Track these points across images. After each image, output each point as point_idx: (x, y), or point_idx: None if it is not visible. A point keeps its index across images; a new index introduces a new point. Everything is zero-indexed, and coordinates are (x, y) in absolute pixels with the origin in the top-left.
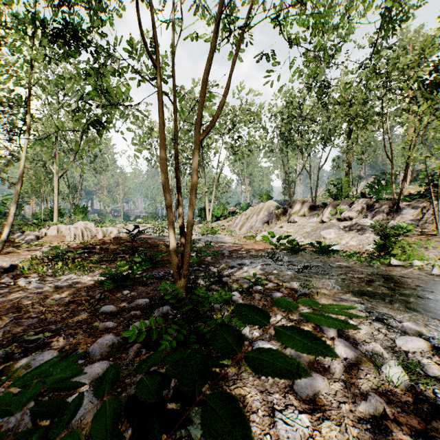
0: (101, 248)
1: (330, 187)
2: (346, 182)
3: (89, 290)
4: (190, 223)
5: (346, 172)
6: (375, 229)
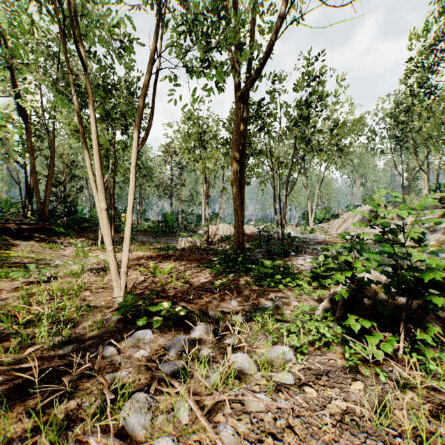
0: None
1: None
2: None
3: None
4: (284, 224)
5: None
6: None
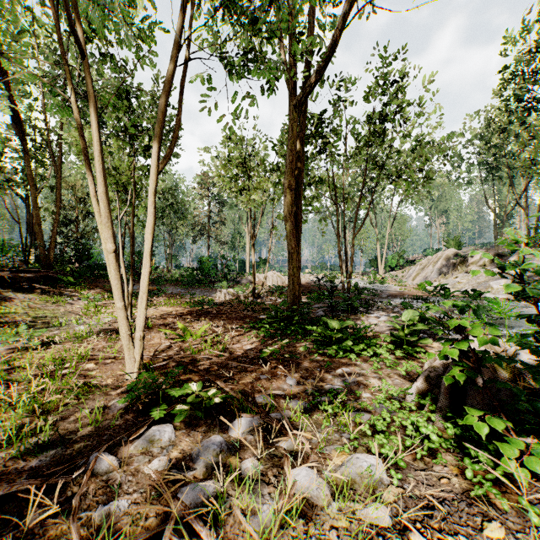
0: None
1: None
2: None
3: None
4: (350, 272)
5: None
6: None
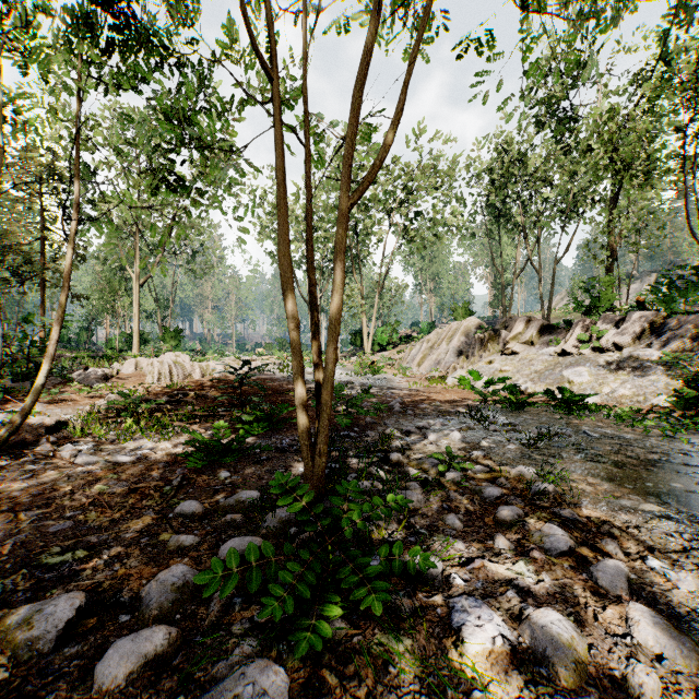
0: (196, 395)
1: (575, 293)
2: (608, 284)
3: (166, 469)
4: (331, 357)
5: (607, 267)
6: (668, 368)
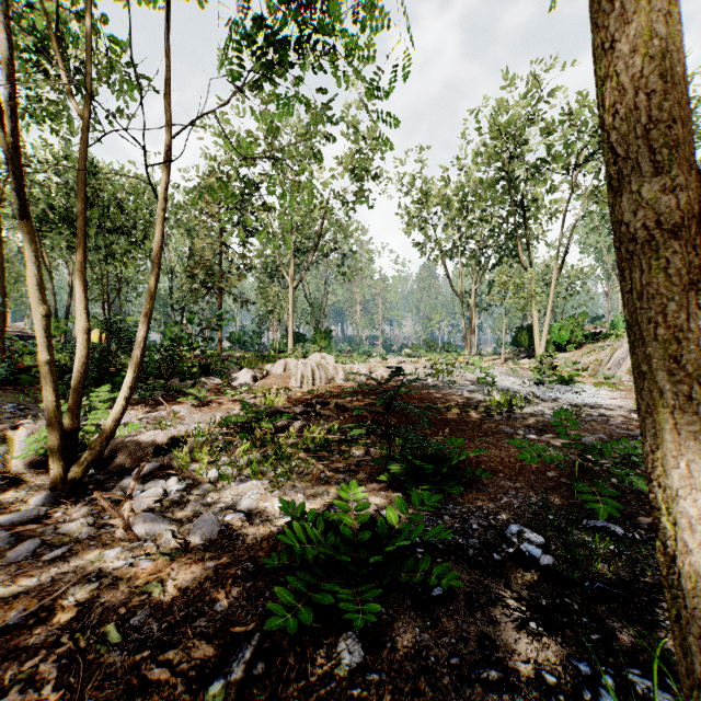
0: (335, 405)
1: None
2: None
3: (245, 584)
4: None
5: None
6: None
